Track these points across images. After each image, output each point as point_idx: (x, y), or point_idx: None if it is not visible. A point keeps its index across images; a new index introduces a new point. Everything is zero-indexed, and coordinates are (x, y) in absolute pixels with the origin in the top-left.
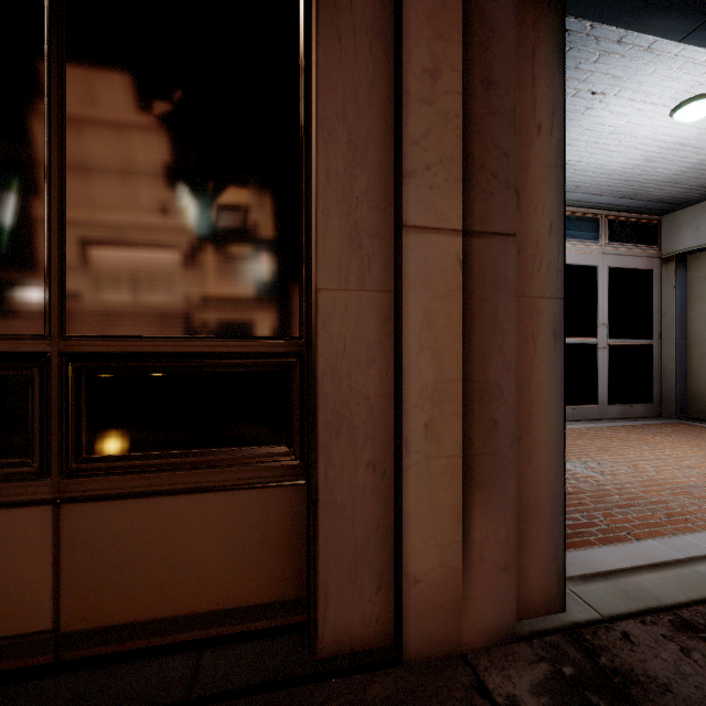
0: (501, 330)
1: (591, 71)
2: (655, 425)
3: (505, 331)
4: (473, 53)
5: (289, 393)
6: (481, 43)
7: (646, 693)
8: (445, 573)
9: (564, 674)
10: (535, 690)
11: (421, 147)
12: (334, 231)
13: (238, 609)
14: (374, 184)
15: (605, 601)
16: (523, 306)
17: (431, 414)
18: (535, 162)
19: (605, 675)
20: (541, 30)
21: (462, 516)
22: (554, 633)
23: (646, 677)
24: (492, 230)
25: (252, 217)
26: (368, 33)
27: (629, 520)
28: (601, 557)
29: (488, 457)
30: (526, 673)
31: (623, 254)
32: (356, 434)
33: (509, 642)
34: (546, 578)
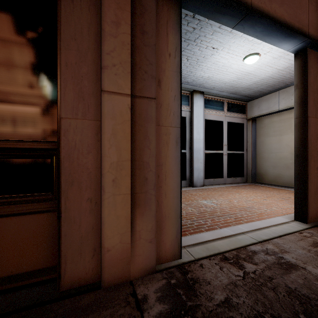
0: (149, 139)
1: (211, 38)
2: (243, 185)
3: (151, 139)
4: (136, 18)
5: (52, 168)
6: (140, 14)
7: (200, 286)
8: (122, 245)
9: (171, 283)
10: (156, 291)
11: (111, 56)
12: (70, 91)
13: (24, 273)
14: (91, 71)
15: (198, 253)
16: (162, 130)
17: (116, 175)
18: (168, 69)
19: (187, 281)
20: (170, 13)
21: (131, 220)
22: (173, 267)
23: (203, 280)
24: (145, 95)
25: (31, 82)
26: (88, 1)
27: (220, 221)
28: (204, 236)
29: (143, 194)
30: (155, 285)
31: (233, 116)
32: (82, 185)
33: (152, 273)
34: (173, 245)
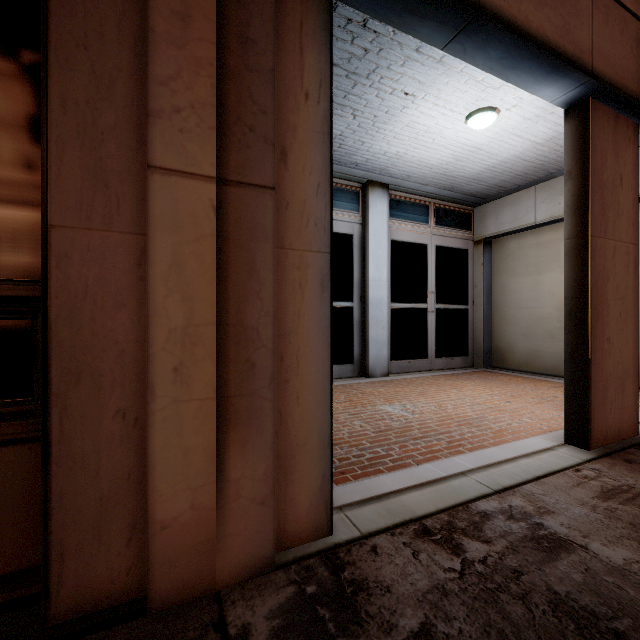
0: (259, 277)
1: (401, 73)
2: (468, 373)
3: (263, 278)
4: (229, 7)
5: (36, 341)
6: None
7: (370, 597)
8: (197, 514)
9: (305, 593)
10: (272, 614)
11: (170, 88)
12: (73, 165)
13: None
14: (124, 122)
15: (369, 521)
16: (291, 257)
17: (181, 357)
18: (303, 126)
19: (341, 588)
20: (308, 6)
21: (217, 457)
22: (313, 556)
23: (376, 583)
24: (249, 181)
25: None
26: None
27: (418, 449)
28: (383, 483)
29: (245, 398)
30: (271, 599)
31: (447, 236)
32: (102, 381)
33: (267, 572)
34: (314, 507)
